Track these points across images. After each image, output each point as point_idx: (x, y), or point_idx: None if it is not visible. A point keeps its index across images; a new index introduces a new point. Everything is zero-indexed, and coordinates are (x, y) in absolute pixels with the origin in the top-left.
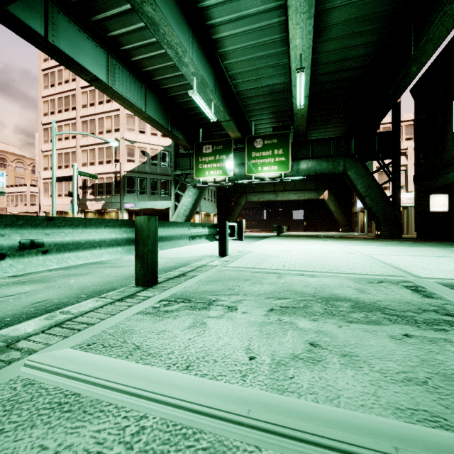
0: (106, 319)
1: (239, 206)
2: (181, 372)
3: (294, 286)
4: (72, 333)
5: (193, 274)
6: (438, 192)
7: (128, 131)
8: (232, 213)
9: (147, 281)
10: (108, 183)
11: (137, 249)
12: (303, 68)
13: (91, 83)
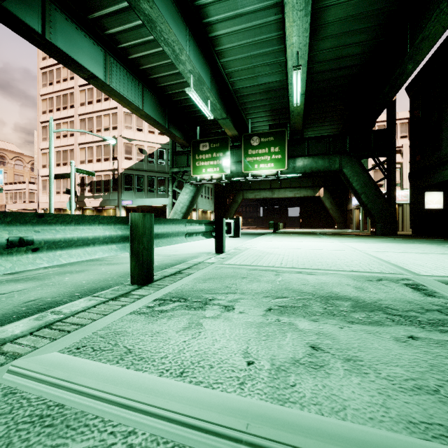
0: (98, 320)
1: (236, 203)
2: (174, 379)
3: (292, 284)
4: (61, 335)
5: (189, 271)
6: (433, 189)
7: (125, 129)
8: (229, 210)
9: (143, 279)
10: (106, 180)
11: (132, 246)
12: (300, 66)
13: (88, 81)
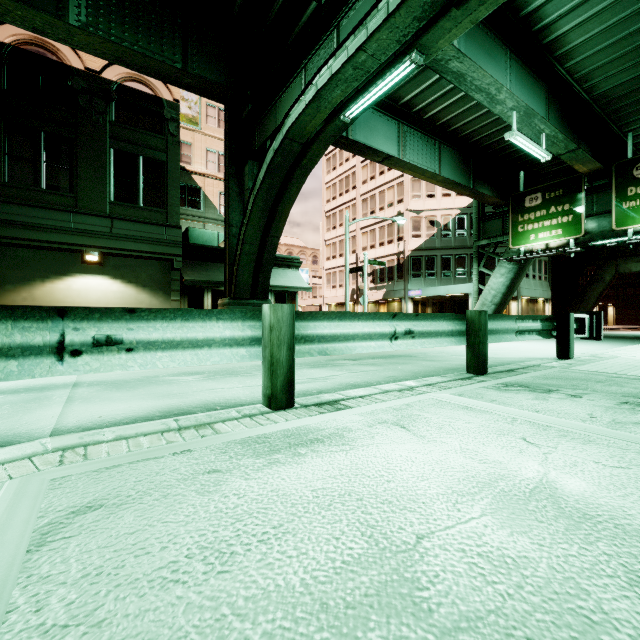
0: (459, 387)
1: (598, 282)
2: (532, 412)
3: None
4: (442, 389)
5: (523, 371)
6: None
7: (412, 200)
8: (582, 295)
9: (478, 369)
10: (389, 267)
11: (468, 340)
12: None
13: (382, 163)
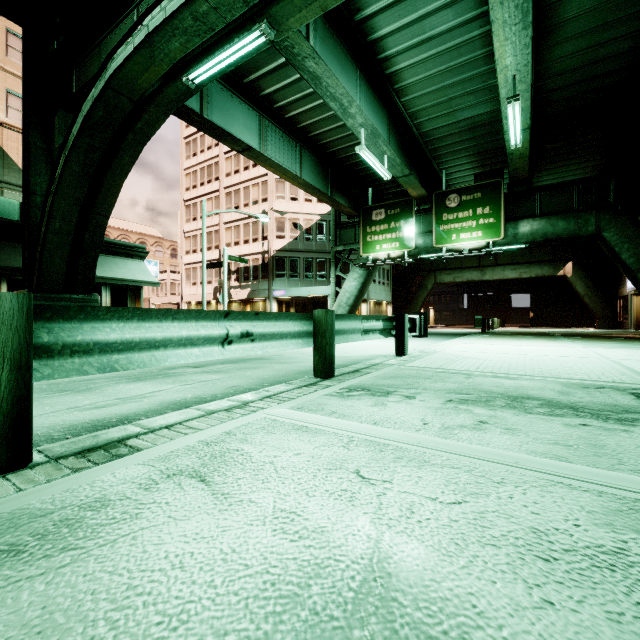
0: (302, 397)
1: (424, 289)
2: (370, 425)
3: (483, 385)
4: (281, 402)
5: (367, 371)
6: None
7: (277, 200)
8: (413, 300)
9: (325, 373)
10: (254, 266)
11: (316, 341)
12: (518, 95)
13: (242, 153)
